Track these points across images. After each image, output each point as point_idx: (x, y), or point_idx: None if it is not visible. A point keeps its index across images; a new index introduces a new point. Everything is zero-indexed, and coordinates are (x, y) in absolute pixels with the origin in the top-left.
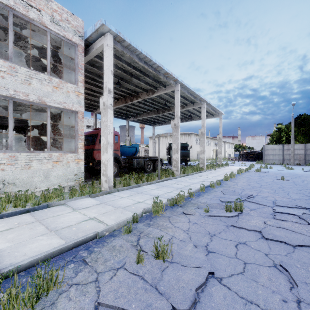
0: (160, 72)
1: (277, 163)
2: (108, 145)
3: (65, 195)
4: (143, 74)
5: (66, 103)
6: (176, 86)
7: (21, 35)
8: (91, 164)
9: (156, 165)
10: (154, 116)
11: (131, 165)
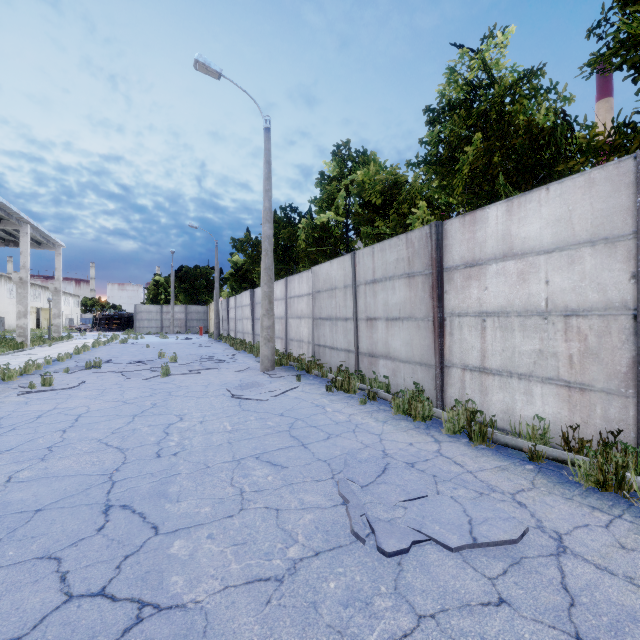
0: None
1: (154, 332)
2: None
3: None
4: None
5: None
6: None
7: None
8: None
9: None
10: None
11: None
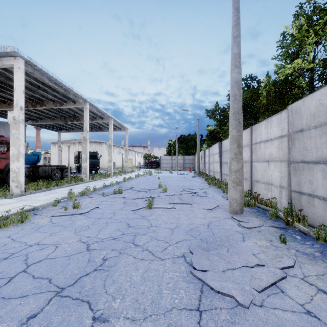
0: (70, 92)
1: (168, 169)
2: (20, 155)
3: None
4: (52, 90)
5: None
6: (85, 104)
7: None
8: None
9: (65, 173)
10: (60, 123)
11: (36, 173)
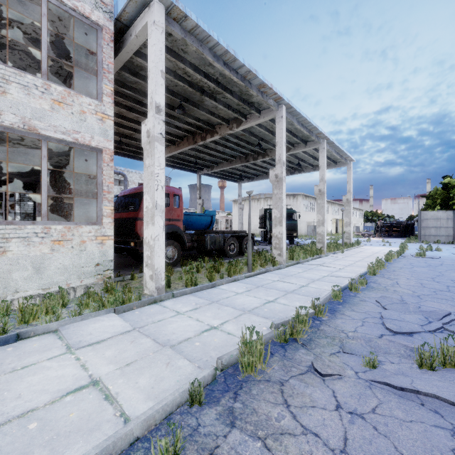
0: (252, 84)
1: (443, 241)
2: (156, 209)
3: (71, 306)
4: (221, 88)
5: (78, 133)
6: (278, 110)
7: (2, 14)
8: (132, 244)
9: (244, 245)
10: (240, 167)
11: (201, 245)
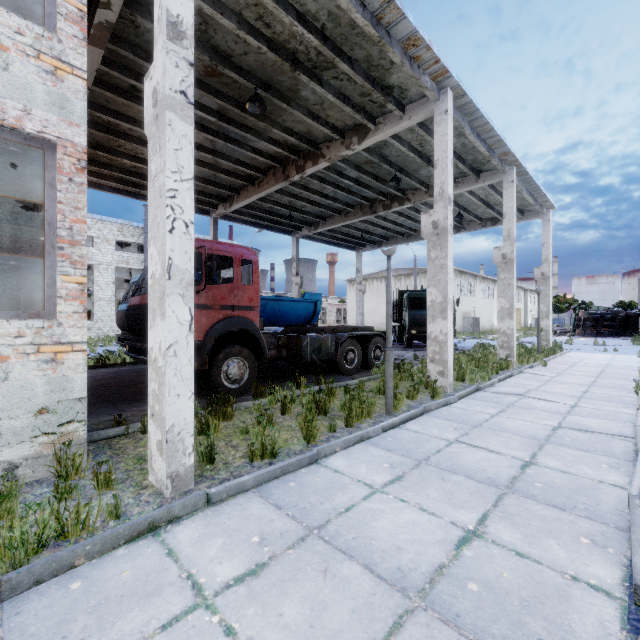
0: (392, 37)
1: None
2: (169, 279)
3: None
4: (331, 49)
5: None
6: (438, 99)
7: None
8: None
9: (371, 352)
10: (360, 225)
11: (295, 354)
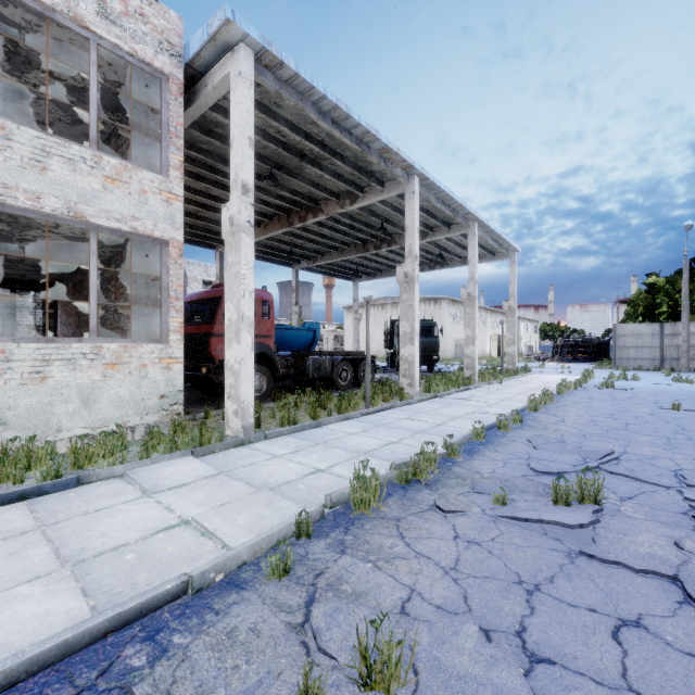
0: (371, 148)
1: (647, 367)
2: (242, 322)
3: (132, 450)
4: (329, 152)
5: (137, 219)
6: (408, 182)
7: (30, 55)
8: (204, 370)
9: (361, 372)
10: (355, 259)
11: (300, 372)
